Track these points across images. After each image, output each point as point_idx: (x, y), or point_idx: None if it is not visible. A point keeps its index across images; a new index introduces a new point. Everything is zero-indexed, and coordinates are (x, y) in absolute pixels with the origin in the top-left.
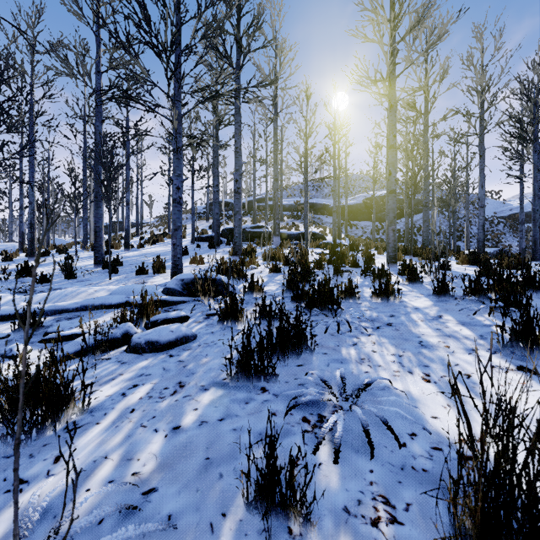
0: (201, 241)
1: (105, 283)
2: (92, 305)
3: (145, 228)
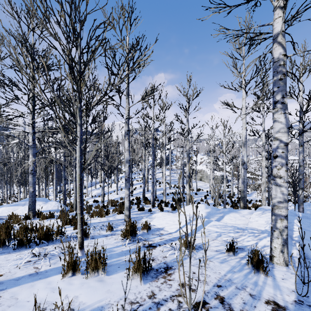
0: None
1: None
2: None
3: None
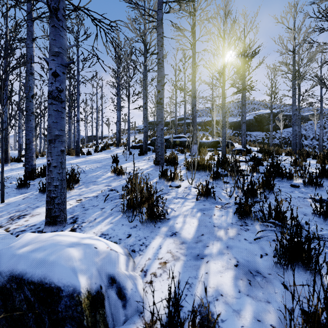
0: (135, 149)
1: None
2: None
3: (105, 139)
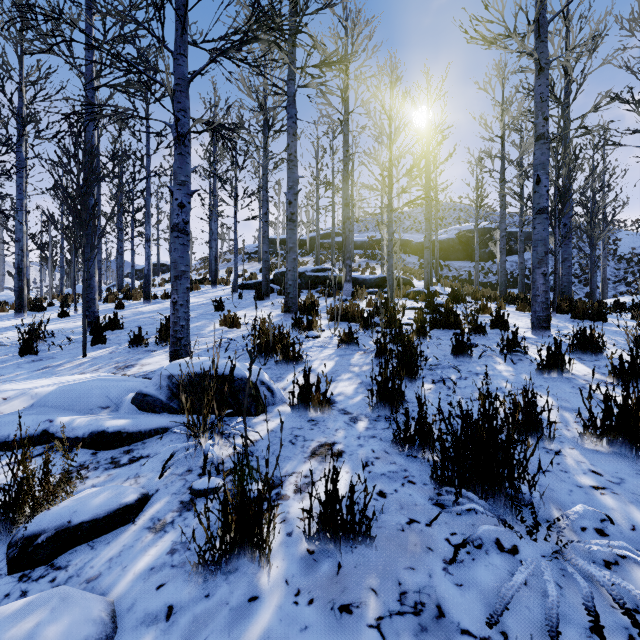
0: (247, 289)
1: (69, 366)
2: None
3: None
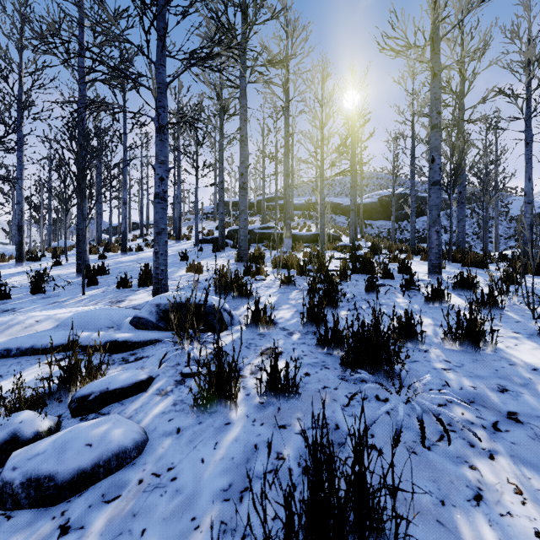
0: (205, 243)
1: (73, 301)
2: (18, 347)
3: (152, 229)
